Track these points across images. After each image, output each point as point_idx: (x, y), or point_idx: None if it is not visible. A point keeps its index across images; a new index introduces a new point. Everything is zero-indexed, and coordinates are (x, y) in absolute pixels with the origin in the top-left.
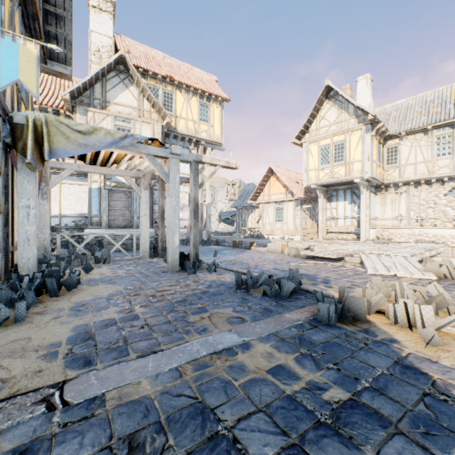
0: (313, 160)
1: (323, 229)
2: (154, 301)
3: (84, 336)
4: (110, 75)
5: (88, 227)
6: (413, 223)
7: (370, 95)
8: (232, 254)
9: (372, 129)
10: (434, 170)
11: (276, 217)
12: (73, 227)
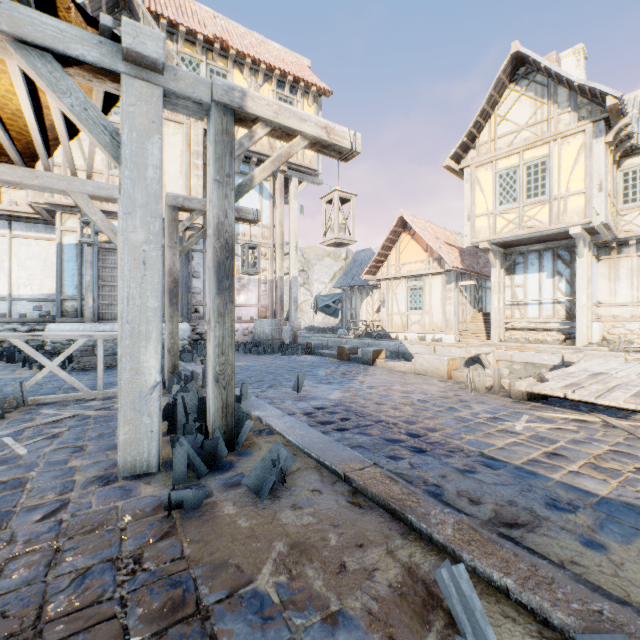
0: (484, 197)
1: (499, 324)
2: None
3: None
4: None
5: (57, 320)
6: None
7: None
8: (339, 381)
9: (606, 130)
10: None
11: (411, 303)
12: (37, 319)
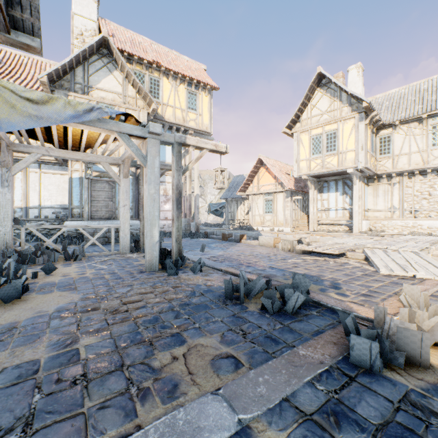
0: (304, 150)
1: (314, 221)
2: (113, 322)
3: None
4: (92, 58)
5: (69, 219)
6: (406, 215)
7: (362, 85)
8: (221, 248)
9: (365, 117)
10: (429, 160)
11: (266, 209)
12: (54, 218)
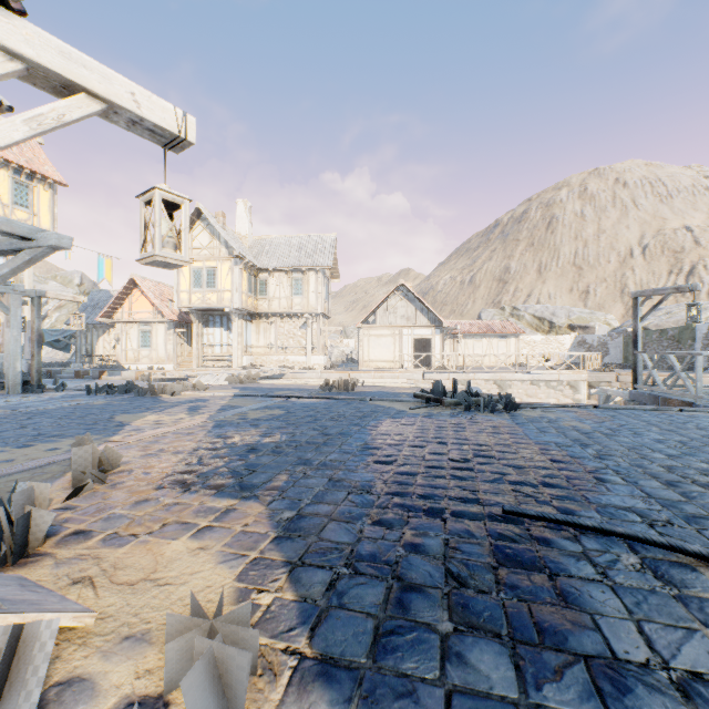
0: (186, 281)
1: (200, 357)
2: (25, 401)
3: None
4: None
5: None
6: (280, 351)
7: (249, 222)
8: (77, 383)
9: (241, 262)
10: (292, 306)
11: (143, 342)
12: None
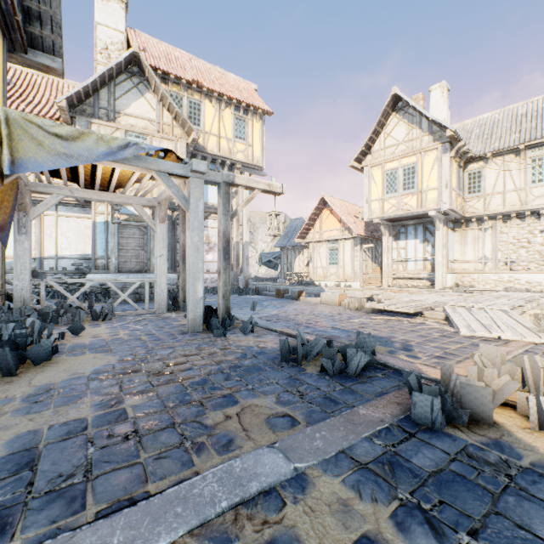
0: (377, 188)
1: (389, 275)
2: (158, 384)
3: (19, 460)
4: (120, 77)
5: (92, 272)
6: (501, 267)
7: (447, 108)
8: (276, 307)
9: (450, 148)
10: (528, 200)
11: (330, 260)
12: (73, 271)
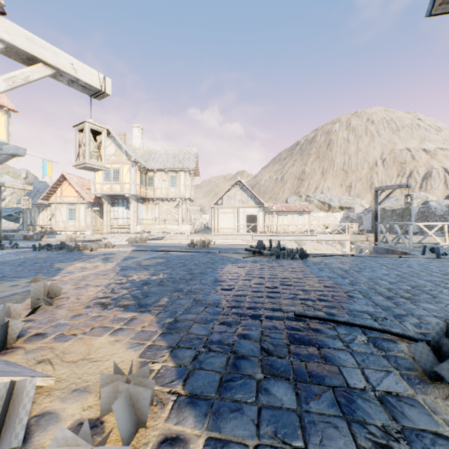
0: (99, 176)
1: (109, 226)
2: None
3: None
4: None
5: None
6: (162, 222)
7: (141, 139)
8: (26, 243)
9: (136, 165)
10: (169, 193)
11: (70, 216)
12: None
